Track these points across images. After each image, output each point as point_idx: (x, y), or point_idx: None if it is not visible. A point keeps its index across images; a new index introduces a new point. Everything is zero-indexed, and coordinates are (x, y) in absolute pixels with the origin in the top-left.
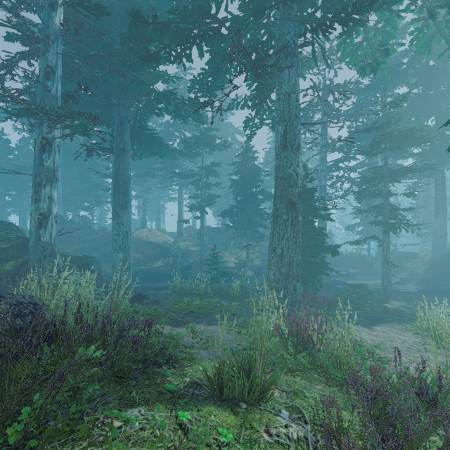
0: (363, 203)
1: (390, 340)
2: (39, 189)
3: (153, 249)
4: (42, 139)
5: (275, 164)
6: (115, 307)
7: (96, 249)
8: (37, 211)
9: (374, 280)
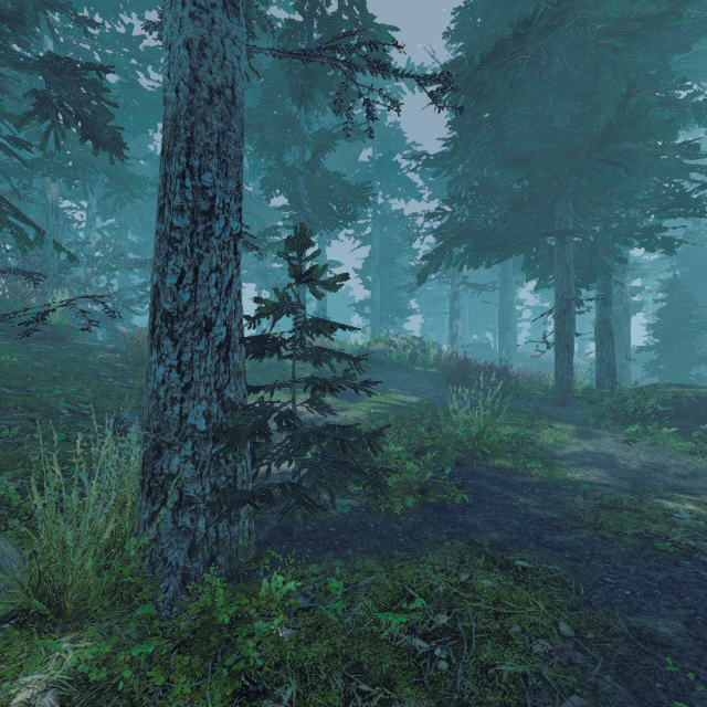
0: None
1: None
2: (452, 321)
3: (553, 371)
4: (453, 293)
5: None
6: None
7: None
8: (451, 333)
9: None
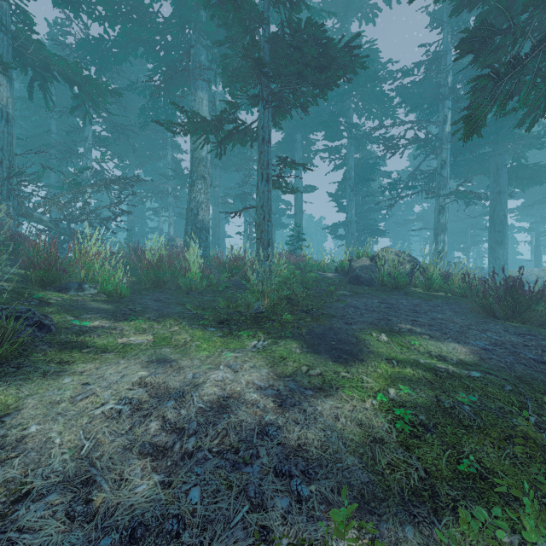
0: None
1: None
2: (437, 237)
3: None
4: (439, 207)
5: None
6: None
7: None
8: (436, 250)
9: None
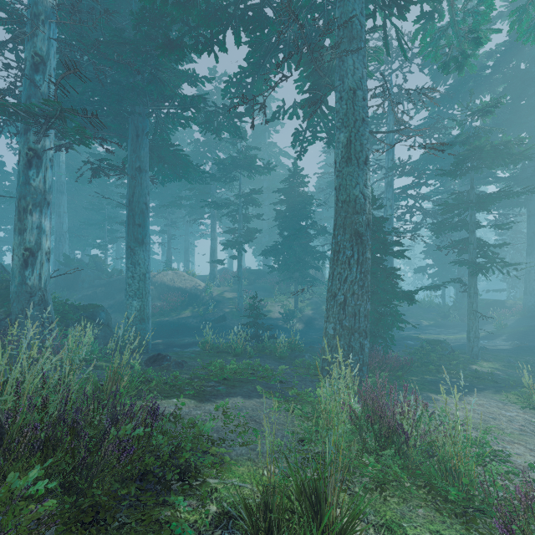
0: (436, 240)
1: (493, 418)
2: (24, 216)
3: (180, 296)
4: (28, 150)
5: (335, 183)
6: (117, 376)
7: (109, 296)
8: (22, 245)
9: (453, 334)
